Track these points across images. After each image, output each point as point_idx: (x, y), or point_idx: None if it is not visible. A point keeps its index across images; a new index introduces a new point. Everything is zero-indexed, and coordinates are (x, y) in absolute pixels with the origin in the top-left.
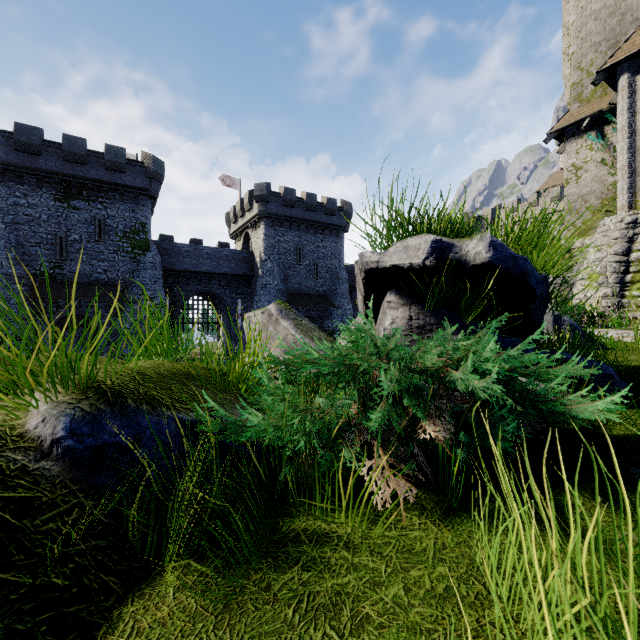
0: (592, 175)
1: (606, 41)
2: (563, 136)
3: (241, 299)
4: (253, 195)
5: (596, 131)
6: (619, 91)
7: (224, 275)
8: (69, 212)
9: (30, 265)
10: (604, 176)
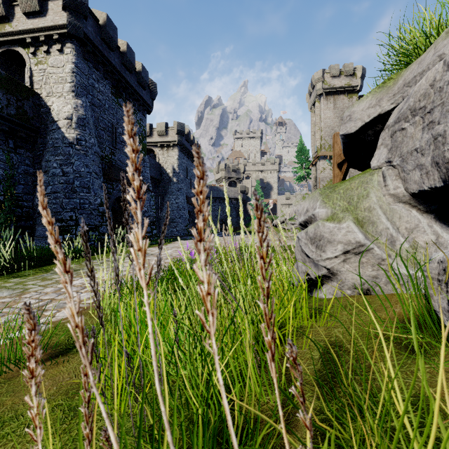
0: (328, 172)
1: (331, 136)
2: (318, 157)
3: (155, 196)
4: (168, 126)
5: (329, 160)
6: None
7: (151, 178)
8: (117, 107)
9: (100, 147)
10: (330, 173)
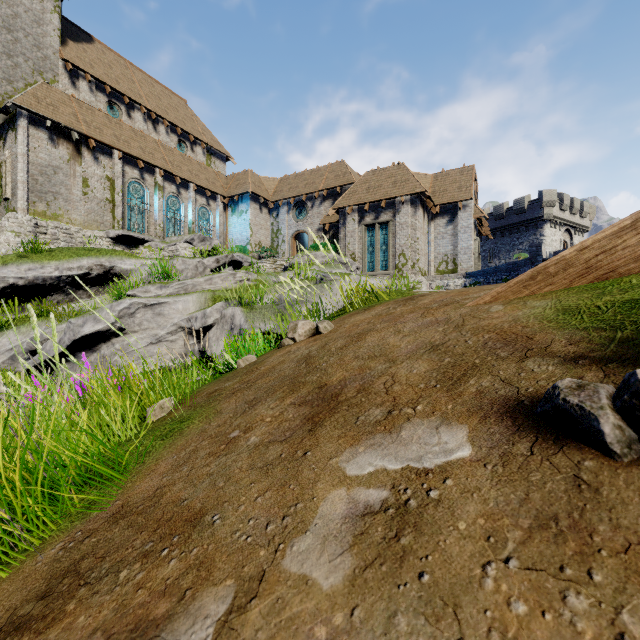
0: None
1: None
2: None
3: None
4: None
5: None
6: (21, 127)
7: None
8: None
9: None
10: None
